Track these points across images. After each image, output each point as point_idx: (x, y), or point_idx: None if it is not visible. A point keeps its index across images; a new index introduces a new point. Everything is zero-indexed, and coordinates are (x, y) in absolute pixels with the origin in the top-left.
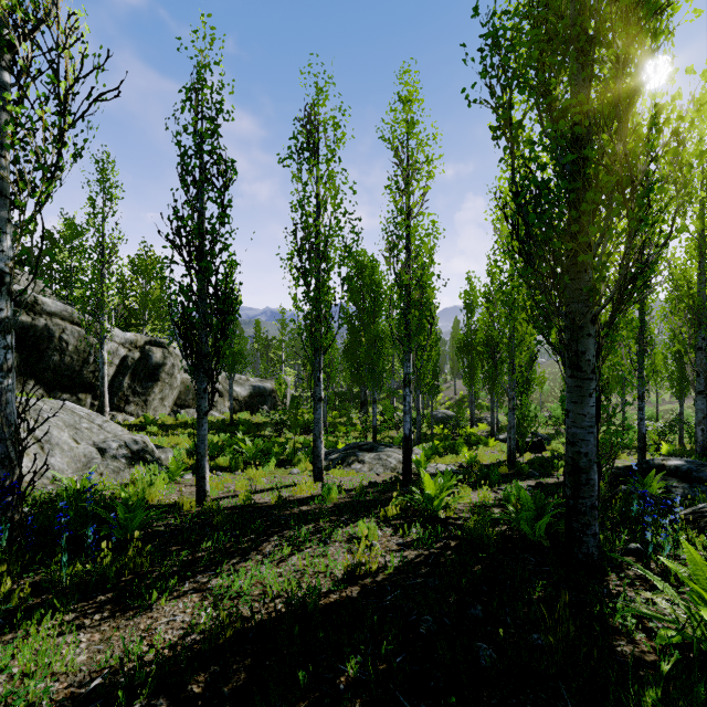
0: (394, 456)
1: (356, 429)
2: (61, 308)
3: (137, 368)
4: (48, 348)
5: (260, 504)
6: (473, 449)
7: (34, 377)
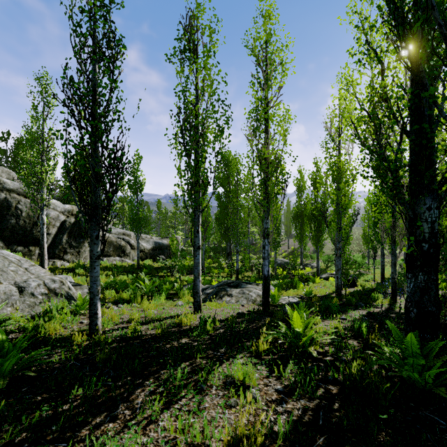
0: (254, 291)
1: (224, 271)
2: (17, 186)
3: (73, 229)
4: (7, 214)
5: (145, 336)
6: (305, 284)
7: None
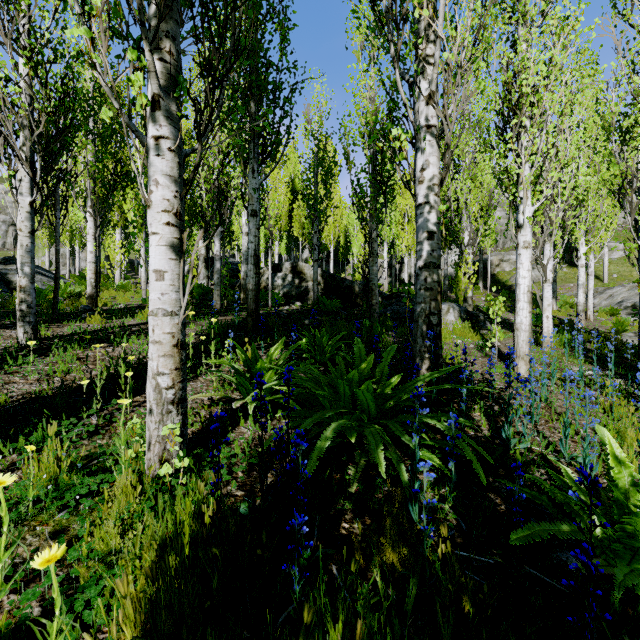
0: None
1: None
2: None
3: None
4: None
5: None
6: None
7: None
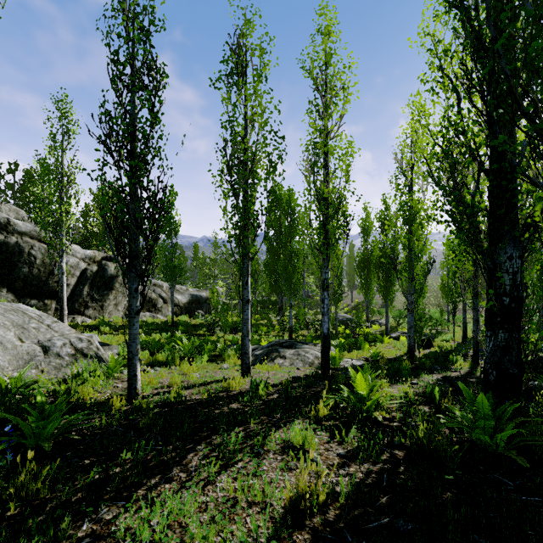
0: (311, 352)
1: (274, 329)
2: (30, 229)
3: (95, 279)
4: (18, 261)
5: (190, 401)
6: (372, 345)
7: (7, 285)
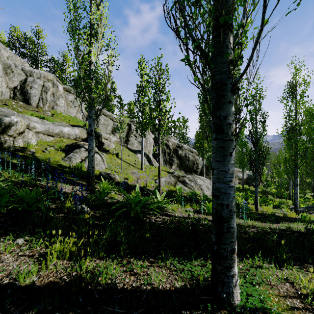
0: None
1: (309, 201)
2: (187, 147)
3: (207, 166)
4: (185, 159)
5: (276, 215)
6: None
7: (182, 168)
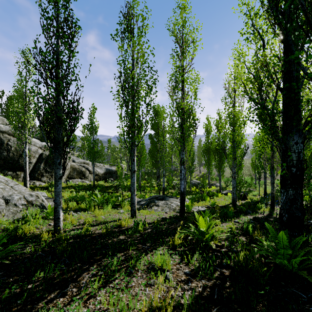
0: (174, 202)
1: (154, 189)
2: (8, 129)
3: (47, 159)
4: (0, 149)
5: (94, 234)
6: (211, 198)
7: None
